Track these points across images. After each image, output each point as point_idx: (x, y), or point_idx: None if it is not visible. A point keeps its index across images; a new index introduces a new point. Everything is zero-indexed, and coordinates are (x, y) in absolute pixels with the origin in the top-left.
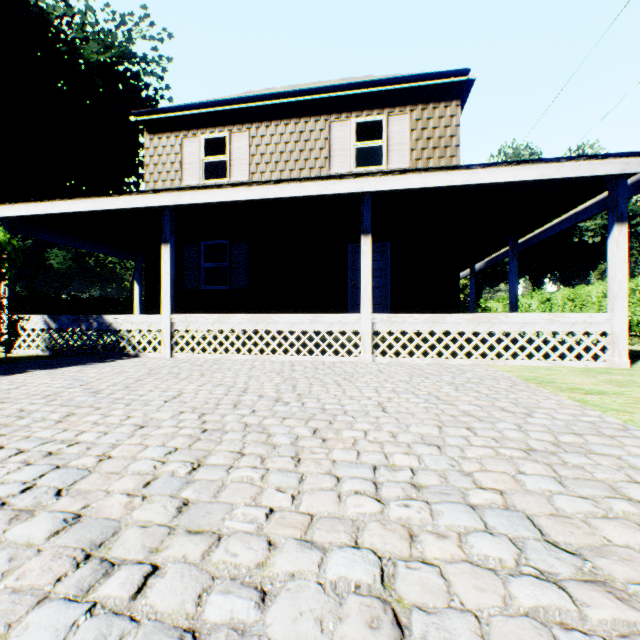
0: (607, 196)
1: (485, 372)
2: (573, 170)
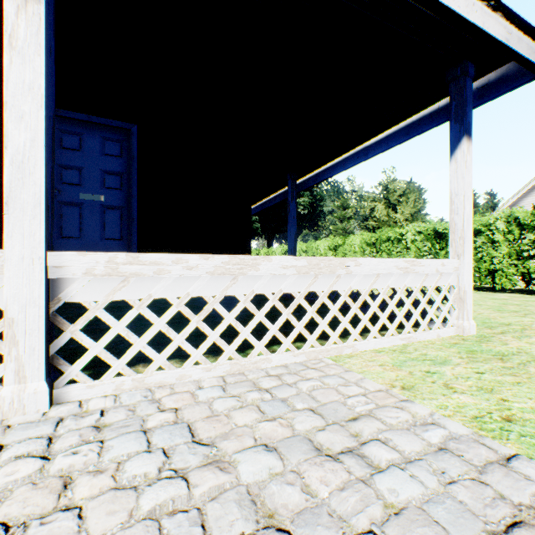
0: (450, 100)
1: (392, 417)
2: (467, 8)
